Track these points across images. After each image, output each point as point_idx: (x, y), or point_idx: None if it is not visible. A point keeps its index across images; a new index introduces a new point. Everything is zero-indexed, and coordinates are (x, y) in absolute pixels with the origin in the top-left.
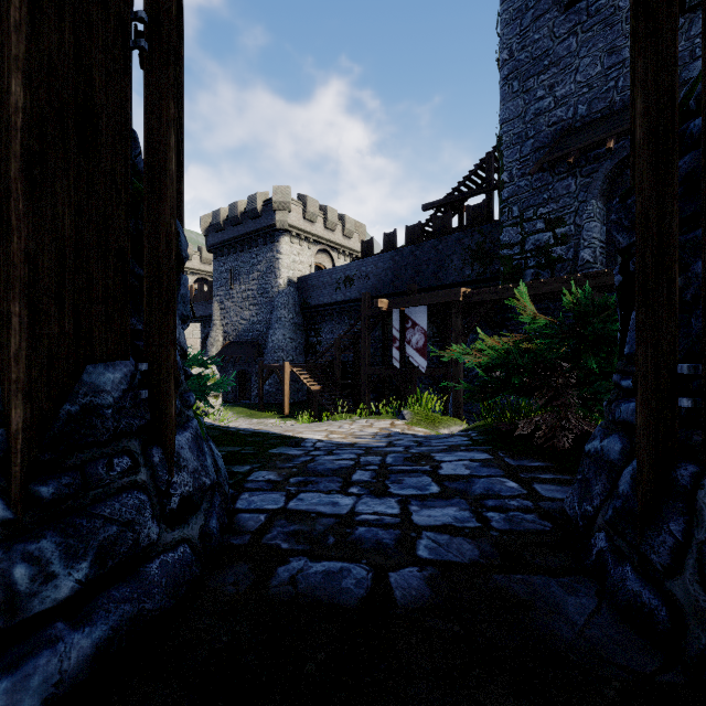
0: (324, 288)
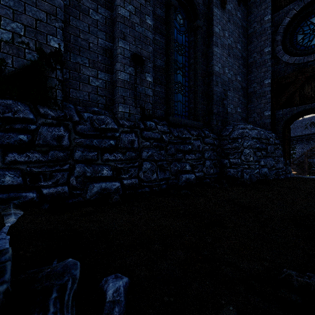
0: (297, 128)
